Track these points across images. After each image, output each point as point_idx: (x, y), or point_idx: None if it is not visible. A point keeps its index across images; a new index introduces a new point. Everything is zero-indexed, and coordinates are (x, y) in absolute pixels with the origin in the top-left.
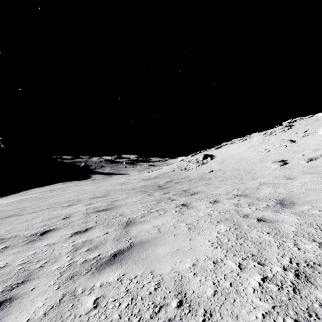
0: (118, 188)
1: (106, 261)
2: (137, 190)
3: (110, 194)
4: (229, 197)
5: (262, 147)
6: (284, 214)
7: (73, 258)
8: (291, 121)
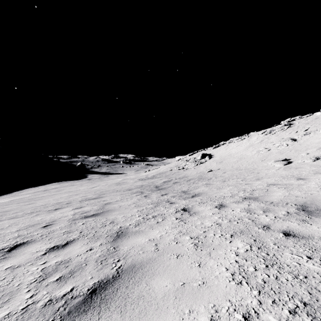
0: (114, 188)
1: (79, 304)
2: (133, 191)
3: (103, 195)
4: (237, 201)
5: (262, 146)
6: (316, 225)
7: (35, 295)
8: (290, 119)
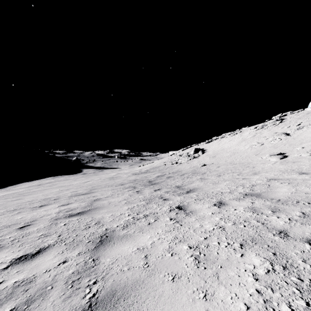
0: (106, 183)
1: None
2: (125, 186)
3: (94, 190)
4: (237, 198)
5: (254, 140)
6: None
7: None
8: (281, 115)
